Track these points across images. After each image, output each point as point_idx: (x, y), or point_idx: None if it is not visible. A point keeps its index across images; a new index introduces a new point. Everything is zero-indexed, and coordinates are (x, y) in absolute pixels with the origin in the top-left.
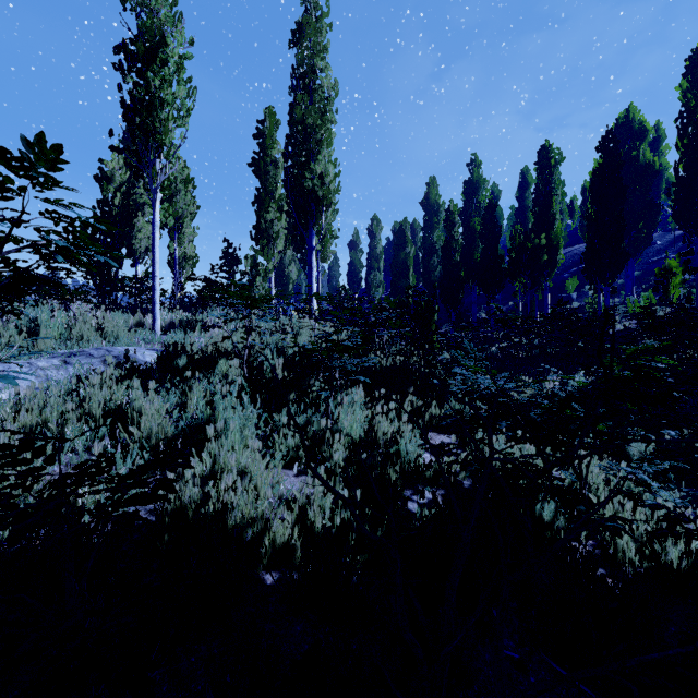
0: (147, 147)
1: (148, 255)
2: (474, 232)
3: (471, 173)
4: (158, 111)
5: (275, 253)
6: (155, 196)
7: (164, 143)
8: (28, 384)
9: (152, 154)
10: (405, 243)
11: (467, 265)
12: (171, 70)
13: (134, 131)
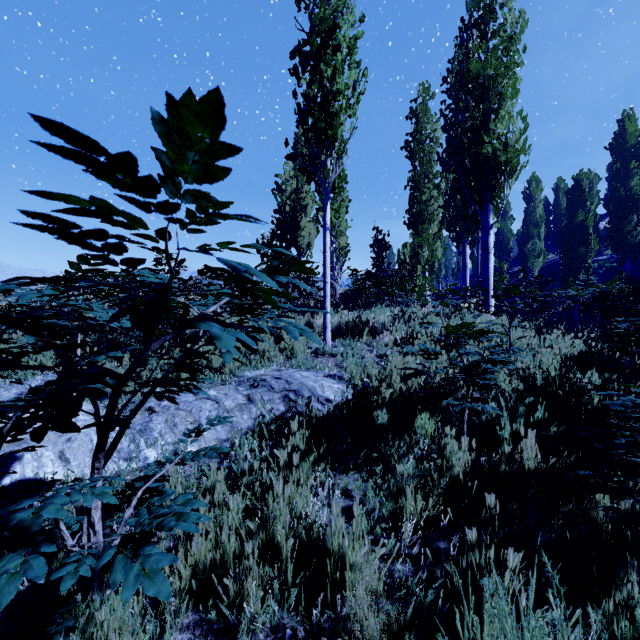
0: (319, 147)
1: (309, 249)
2: None
3: None
4: (330, 105)
5: (429, 236)
6: (326, 198)
7: (335, 138)
8: (215, 435)
9: (324, 153)
10: (583, 201)
11: None
12: (344, 53)
13: (308, 133)
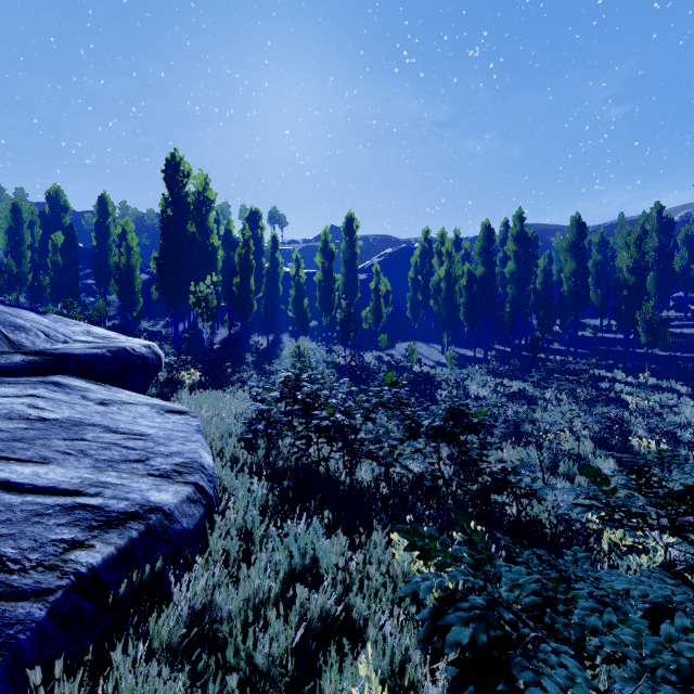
0: None
1: None
2: None
3: None
4: None
5: None
6: None
7: None
8: None
9: None
10: None
11: None
12: None
13: None
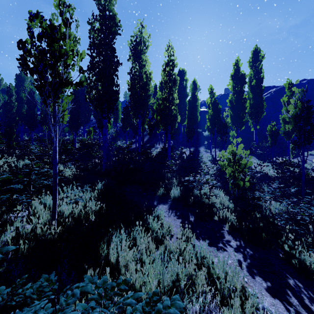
0: None
1: None
2: (23, 100)
3: (20, 72)
4: None
5: None
6: None
7: None
8: None
9: None
10: None
11: (18, 113)
12: None
13: None
